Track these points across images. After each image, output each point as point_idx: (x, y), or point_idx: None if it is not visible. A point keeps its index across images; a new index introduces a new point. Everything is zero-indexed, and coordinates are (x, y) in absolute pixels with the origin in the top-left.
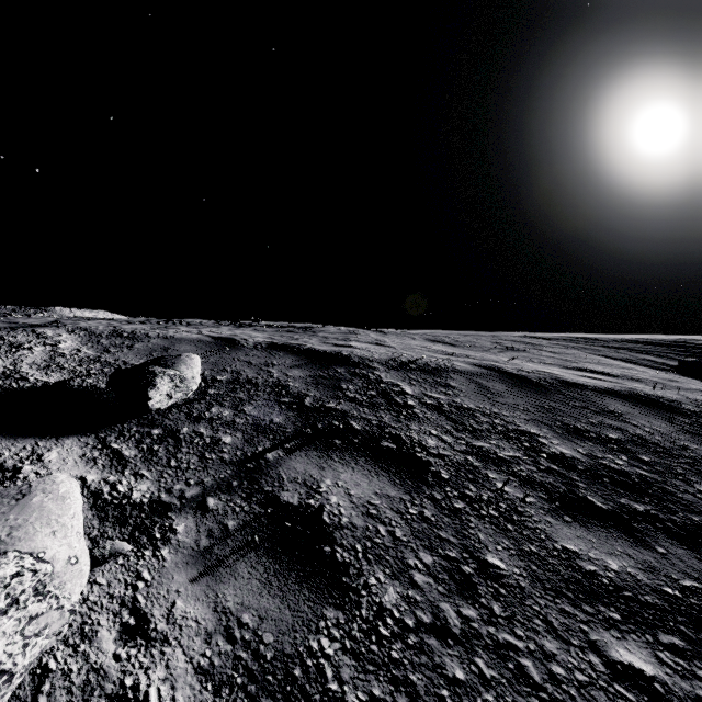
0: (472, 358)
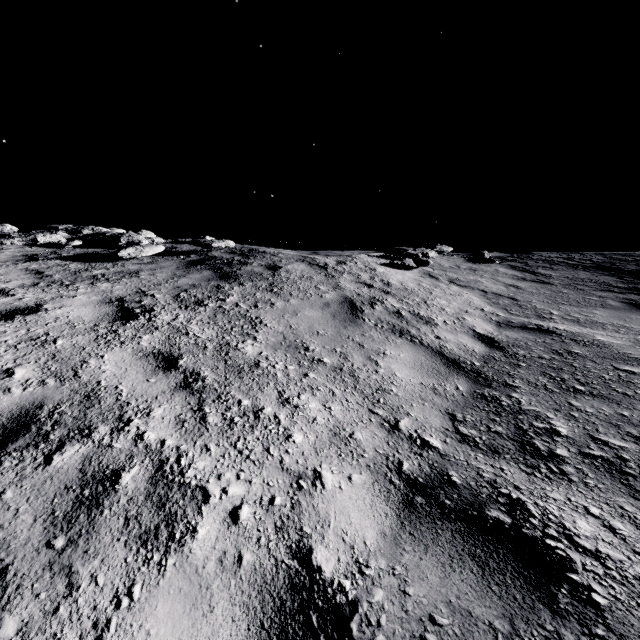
0: None
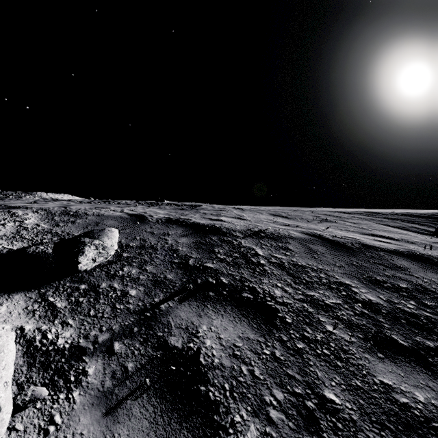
0: (301, 227)
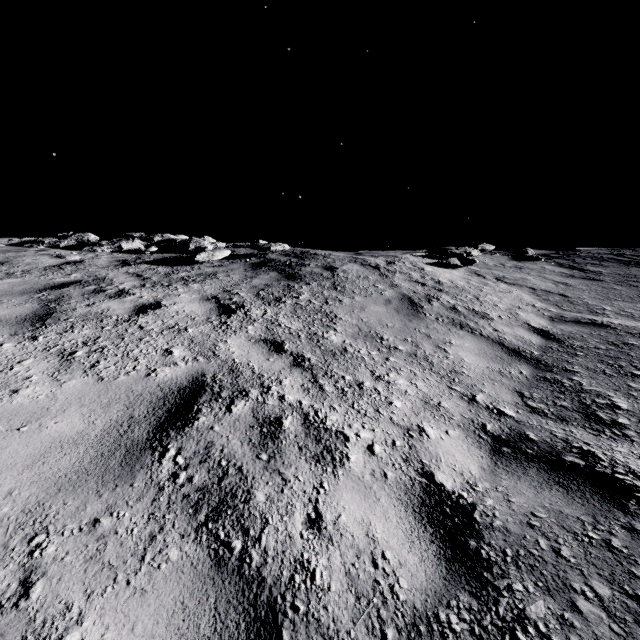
0: None
